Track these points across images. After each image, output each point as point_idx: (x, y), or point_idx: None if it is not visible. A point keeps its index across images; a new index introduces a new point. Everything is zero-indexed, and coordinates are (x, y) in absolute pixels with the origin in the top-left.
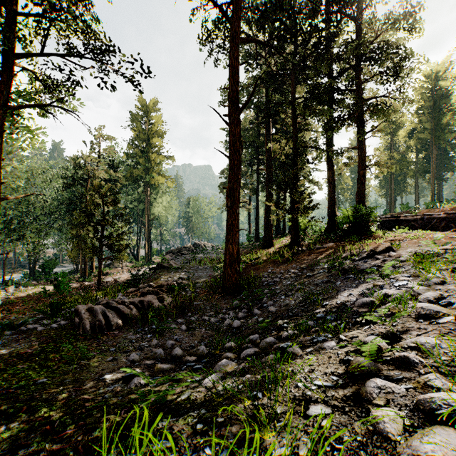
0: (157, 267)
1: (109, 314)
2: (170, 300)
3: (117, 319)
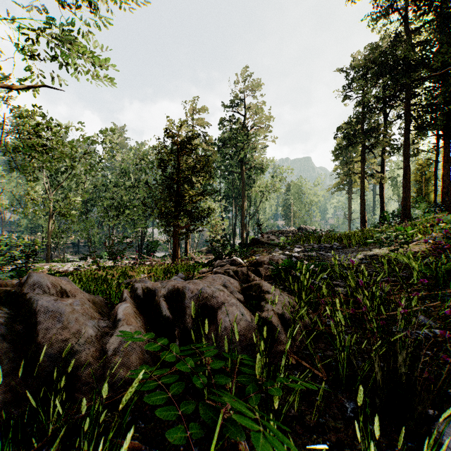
0: (252, 244)
1: None
2: (287, 301)
3: None
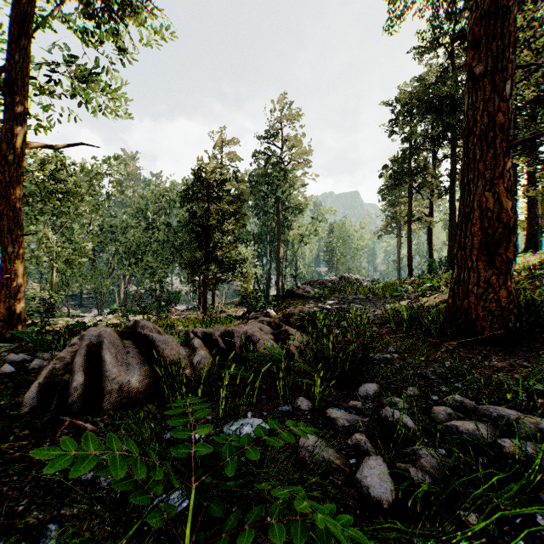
0: (286, 296)
1: (108, 354)
2: (304, 340)
3: (134, 374)
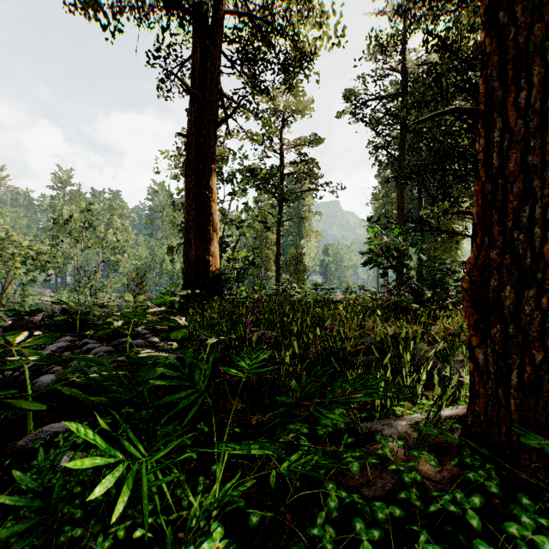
0: None
1: None
2: None
3: None
